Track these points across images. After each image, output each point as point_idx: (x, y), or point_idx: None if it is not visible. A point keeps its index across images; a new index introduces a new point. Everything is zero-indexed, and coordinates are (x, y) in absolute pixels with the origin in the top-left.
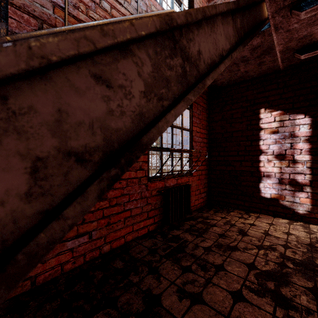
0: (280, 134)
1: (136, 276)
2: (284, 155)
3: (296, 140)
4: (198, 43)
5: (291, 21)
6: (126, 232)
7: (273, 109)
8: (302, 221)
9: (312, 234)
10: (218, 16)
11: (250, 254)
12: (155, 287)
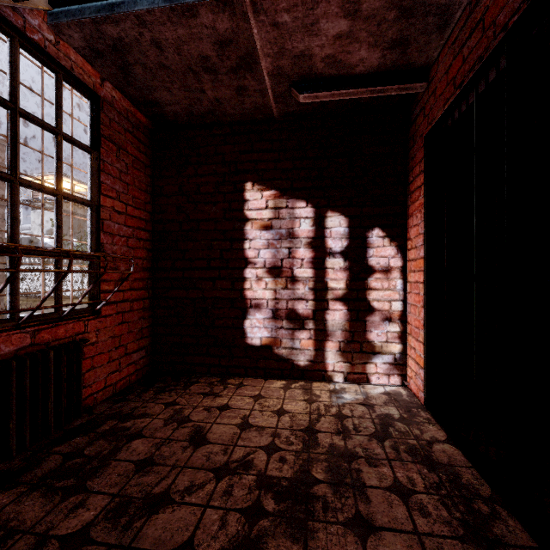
0: (275, 232)
1: None
2: (280, 269)
3: (296, 244)
4: None
5: None
6: None
7: (264, 186)
8: (304, 379)
9: (314, 402)
10: None
11: (195, 505)
12: None
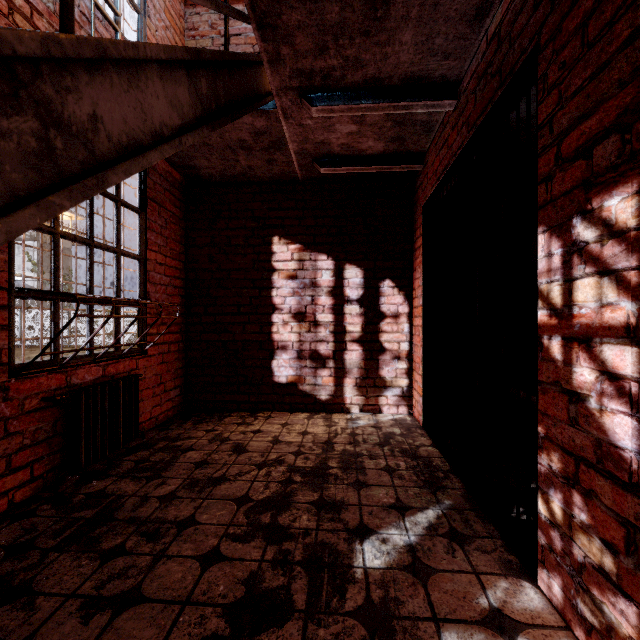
0: (300, 282)
1: None
2: (304, 314)
3: (318, 292)
4: (90, 101)
5: (303, 112)
6: None
7: (290, 240)
8: (325, 411)
9: (333, 426)
10: (151, 62)
11: (245, 480)
12: (16, 628)
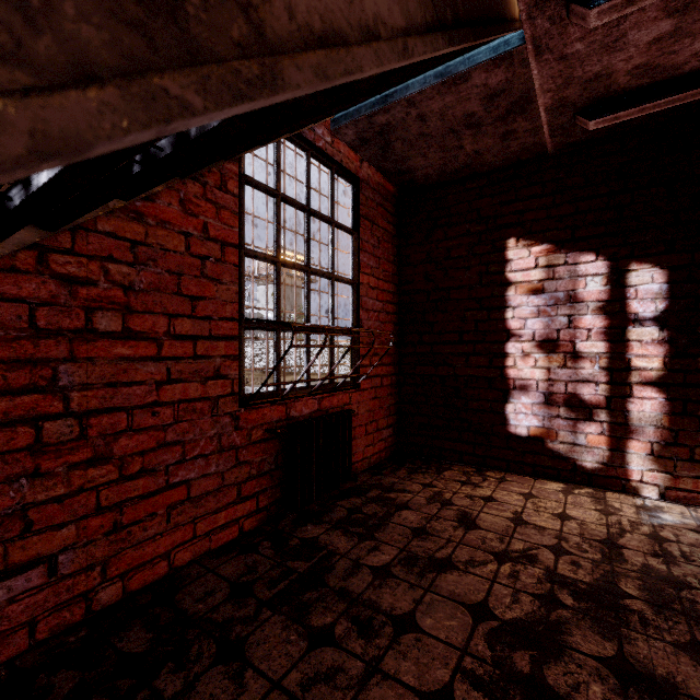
0: (549, 296)
1: (179, 673)
2: (556, 342)
3: (579, 310)
4: None
5: (569, 33)
6: (175, 542)
7: (533, 240)
8: (592, 486)
9: (612, 514)
10: None
11: (480, 576)
12: None
